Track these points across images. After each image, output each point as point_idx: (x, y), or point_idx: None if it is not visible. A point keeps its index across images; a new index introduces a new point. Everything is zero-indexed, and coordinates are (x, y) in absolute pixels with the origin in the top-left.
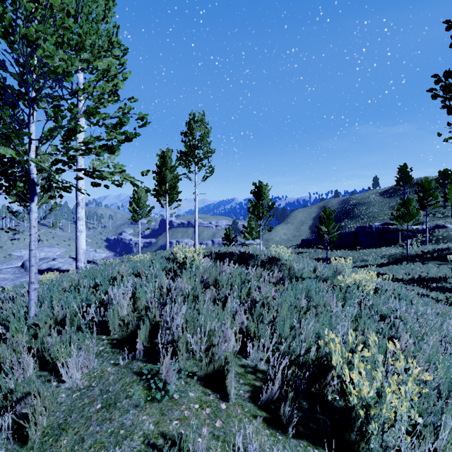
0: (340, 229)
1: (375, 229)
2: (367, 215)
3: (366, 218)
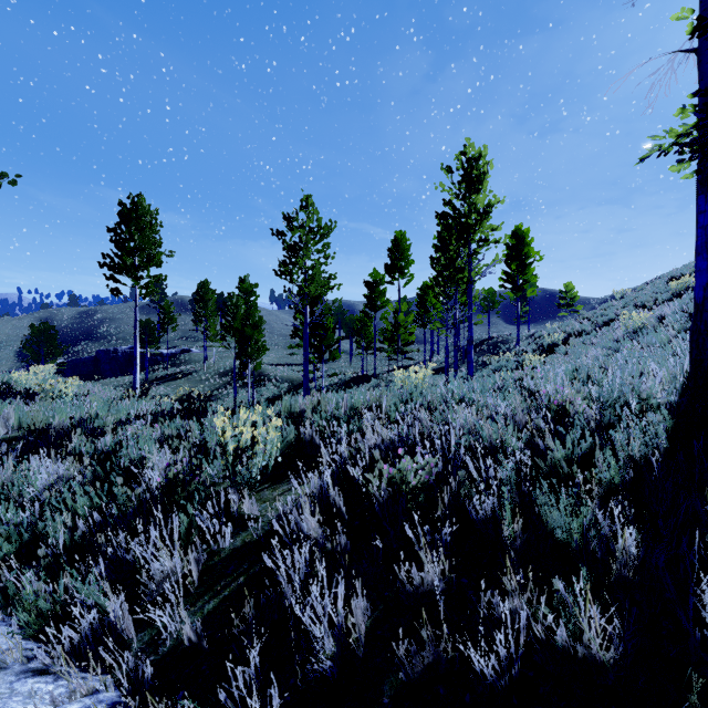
0: (75, 355)
1: (122, 354)
2: (117, 336)
3: (116, 340)
